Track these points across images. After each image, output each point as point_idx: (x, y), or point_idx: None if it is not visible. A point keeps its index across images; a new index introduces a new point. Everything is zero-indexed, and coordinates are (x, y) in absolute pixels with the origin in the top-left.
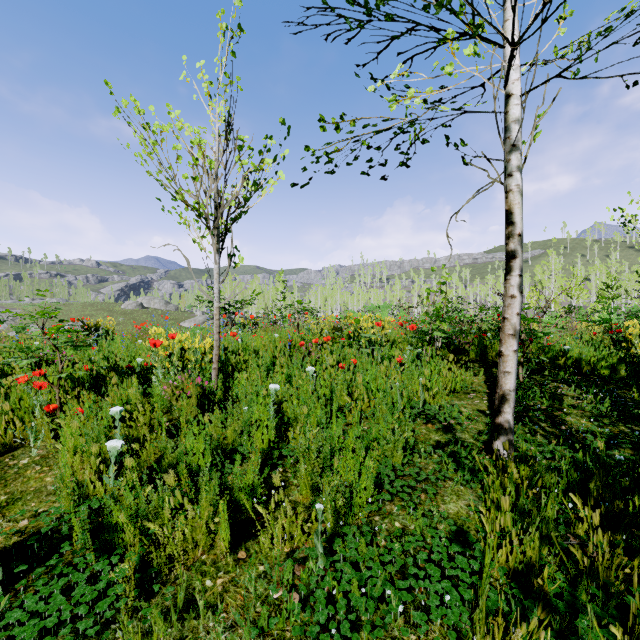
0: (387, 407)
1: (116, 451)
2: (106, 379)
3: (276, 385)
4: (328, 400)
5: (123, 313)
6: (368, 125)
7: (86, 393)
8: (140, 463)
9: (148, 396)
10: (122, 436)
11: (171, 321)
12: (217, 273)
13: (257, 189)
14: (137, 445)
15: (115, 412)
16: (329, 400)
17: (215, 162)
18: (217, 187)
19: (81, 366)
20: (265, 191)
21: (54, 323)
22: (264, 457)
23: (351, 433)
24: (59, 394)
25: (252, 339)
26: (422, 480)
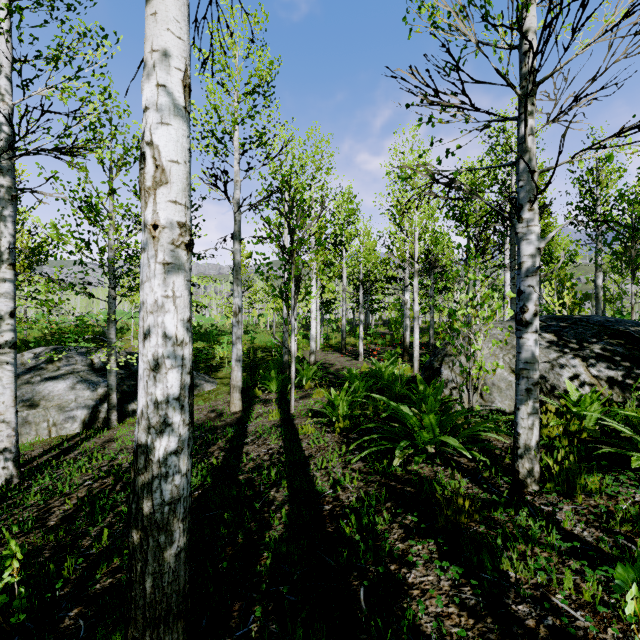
0: None
1: None
2: None
3: None
4: None
5: None
6: None
7: None
8: None
9: None
10: None
11: None
12: None
13: None
14: None
15: None
16: None
17: None
18: None
19: None
20: None
21: None
22: None
23: None
24: None
25: None
26: None
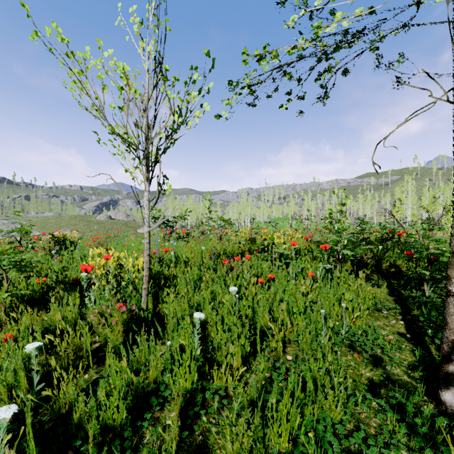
0: (311, 334)
1: (5, 422)
2: (54, 292)
3: (200, 314)
4: (250, 319)
5: (97, 223)
6: (295, 48)
7: (30, 309)
8: (52, 410)
9: (84, 313)
10: (41, 372)
11: (130, 228)
12: (147, 200)
13: (183, 120)
14: (48, 392)
15: (32, 349)
16: (251, 319)
17: (145, 97)
18: (147, 120)
19: (33, 280)
20: (191, 122)
21: (50, 230)
22: (187, 397)
23: (286, 394)
24: (2, 313)
25: (184, 250)
26: (369, 447)
